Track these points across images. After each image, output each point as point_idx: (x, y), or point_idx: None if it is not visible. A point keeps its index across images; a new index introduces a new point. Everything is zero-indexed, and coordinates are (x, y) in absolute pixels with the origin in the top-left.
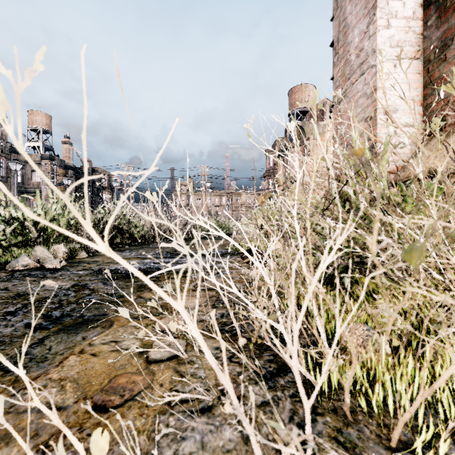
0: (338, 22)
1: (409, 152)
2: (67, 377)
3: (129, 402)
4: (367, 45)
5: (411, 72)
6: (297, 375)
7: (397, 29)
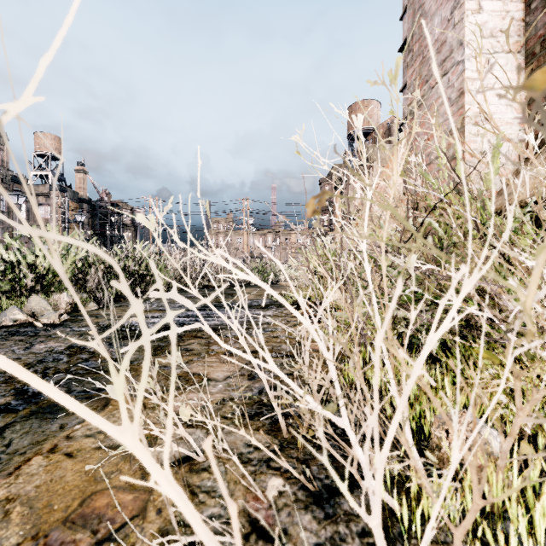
0: (413, 10)
1: (506, 174)
2: (19, 495)
3: (102, 544)
4: (451, 36)
5: (510, 70)
6: (381, 542)
7: (491, 14)
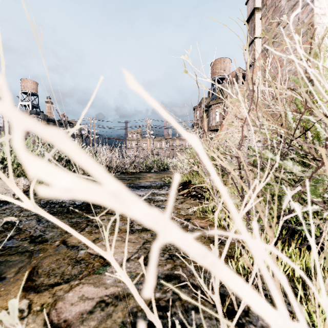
0: None
1: None
2: None
3: None
4: None
5: None
6: None
7: None
